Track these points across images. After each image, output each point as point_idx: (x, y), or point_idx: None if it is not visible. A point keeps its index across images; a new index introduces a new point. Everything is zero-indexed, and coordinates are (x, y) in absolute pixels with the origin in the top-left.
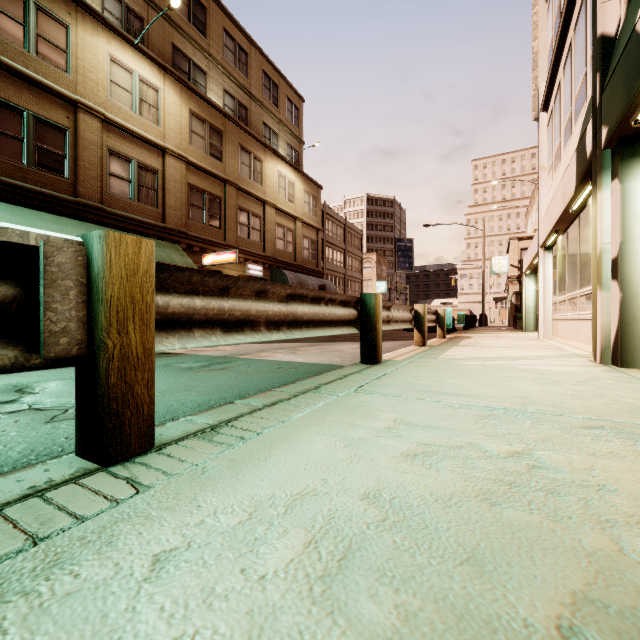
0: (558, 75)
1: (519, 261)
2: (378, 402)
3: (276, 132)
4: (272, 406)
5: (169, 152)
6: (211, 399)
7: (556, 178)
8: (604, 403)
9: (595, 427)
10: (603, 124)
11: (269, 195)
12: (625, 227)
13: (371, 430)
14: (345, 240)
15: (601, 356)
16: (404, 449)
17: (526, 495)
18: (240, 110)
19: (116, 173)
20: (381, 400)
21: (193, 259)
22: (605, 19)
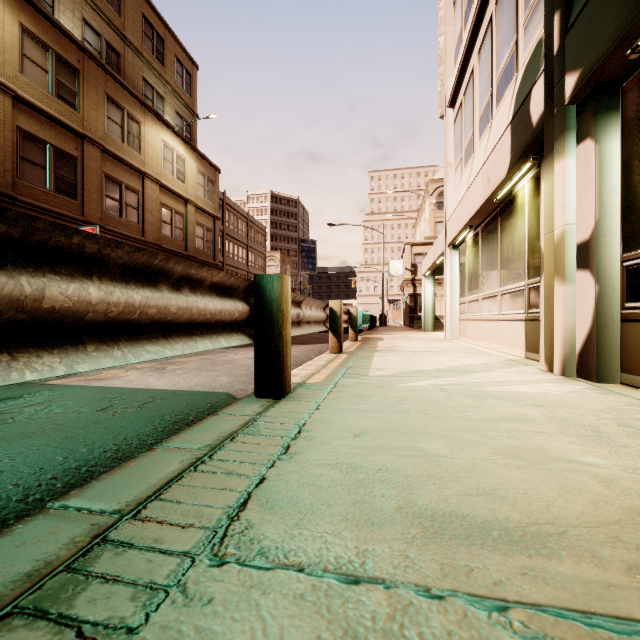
0: (470, 63)
1: (413, 265)
2: None
3: (161, 94)
4: None
5: None
6: None
7: (469, 170)
8: None
9: None
10: (569, 70)
11: (150, 167)
12: (602, 200)
13: None
14: (248, 235)
15: (564, 366)
16: None
17: None
18: (109, 53)
19: None
20: None
21: None
22: None
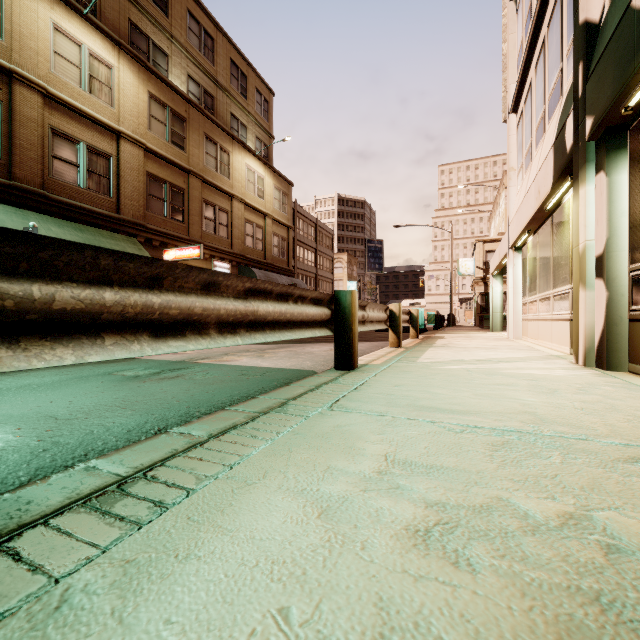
0: (529, 75)
1: (484, 263)
2: (360, 425)
3: (245, 124)
4: (220, 437)
5: (124, 136)
6: (148, 421)
7: (527, 178)
8: (623, 419)
9: (639, 459)
10: (587, 114)
11: (237, 189)
12: (612, 222)
13: (356, 477)
14: (316, 239)
15: (585, 358)
16: (408, 517)
17: (639, 630)
18: (206, 98)
19: (61, 156)
20: (363, 422)
21: (152, 254)
22: (589, 4)
